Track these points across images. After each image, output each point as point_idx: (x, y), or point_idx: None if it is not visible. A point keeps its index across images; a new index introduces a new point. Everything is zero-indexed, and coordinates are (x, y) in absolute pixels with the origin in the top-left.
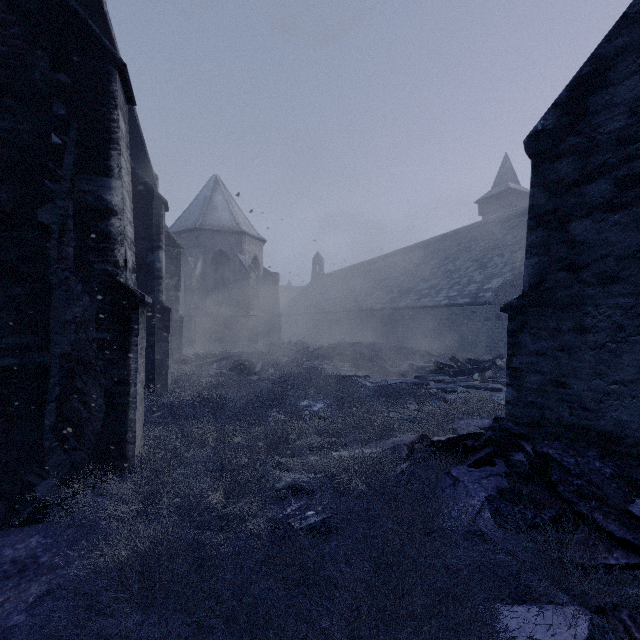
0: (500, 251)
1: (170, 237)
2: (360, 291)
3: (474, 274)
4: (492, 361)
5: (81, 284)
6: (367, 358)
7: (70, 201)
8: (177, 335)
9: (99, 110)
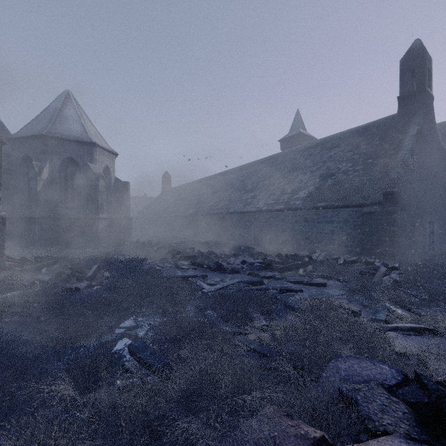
0: (303, 171)
1: None
2: (199, 200)
3: (285, 187)
4: (309, 256)
5: None
6: (205, 256)
7: None
8: None
9: None
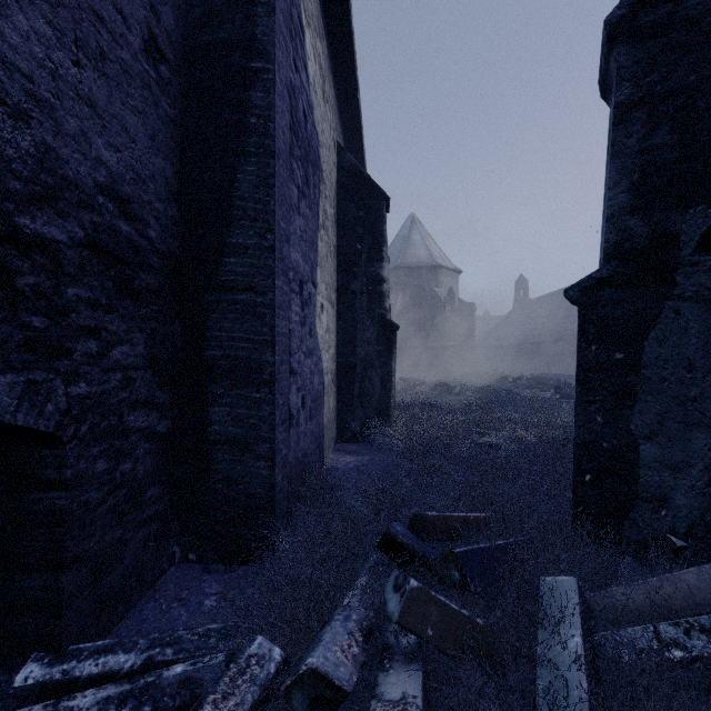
0: None
1: None
2: (574, 318)
3: None
4: None
5: (369, 321)
6: (572, 387)
7: (365, 278)
8: None
9: (377, 226)
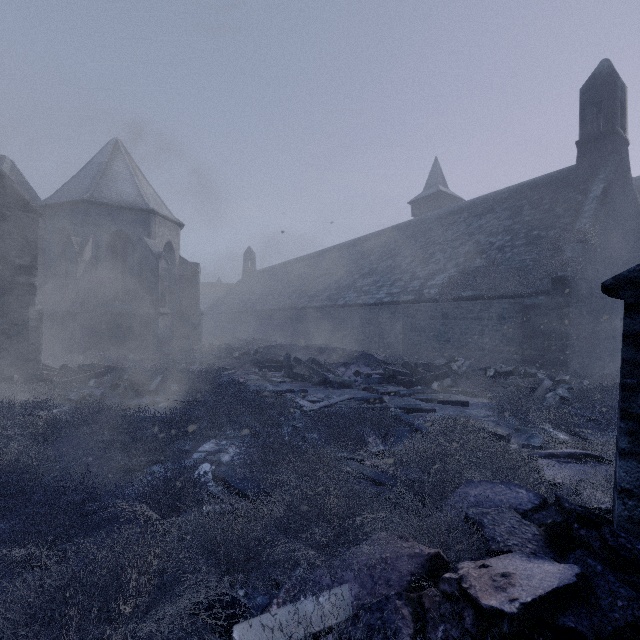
0: (441, 246)
1: (17, 196)
2: (295, 288)
3: (416, 270)
4: (447, 365)
5: None
6: (304, 365)
7: None
8: (31, 340)
9: None
